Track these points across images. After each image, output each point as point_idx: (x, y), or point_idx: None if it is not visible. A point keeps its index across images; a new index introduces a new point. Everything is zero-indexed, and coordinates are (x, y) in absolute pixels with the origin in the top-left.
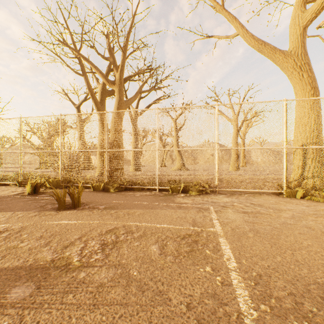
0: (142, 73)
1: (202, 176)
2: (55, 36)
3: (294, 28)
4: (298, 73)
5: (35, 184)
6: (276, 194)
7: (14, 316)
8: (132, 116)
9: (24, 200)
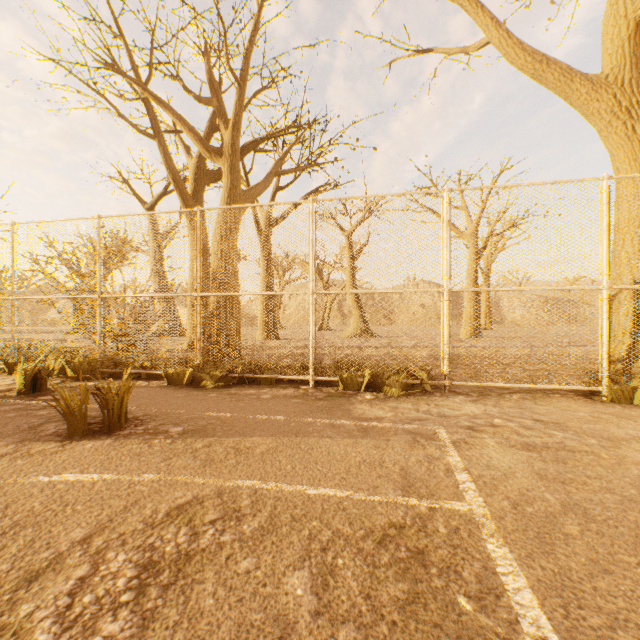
0: (280, 134)
1: (407, 350)
2: (92, 51)
3: (614, 23)
4: (623, 123)
5: (34, 370)
6: (583, 395)
7: None
8: (262, 225)
9: (0, 409)
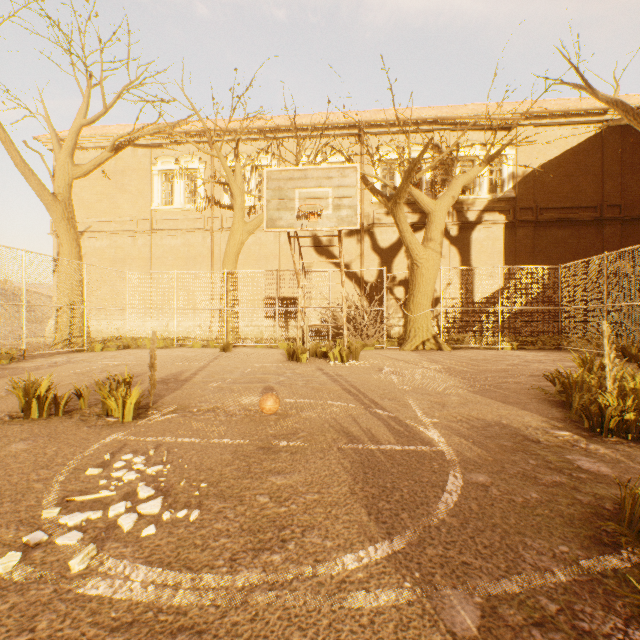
0: None
1: None
2: None
3: (64, 173)
4: (68, 224)
5: None
6: (76, 352)
7: (146, 374)
8: None
9: None
